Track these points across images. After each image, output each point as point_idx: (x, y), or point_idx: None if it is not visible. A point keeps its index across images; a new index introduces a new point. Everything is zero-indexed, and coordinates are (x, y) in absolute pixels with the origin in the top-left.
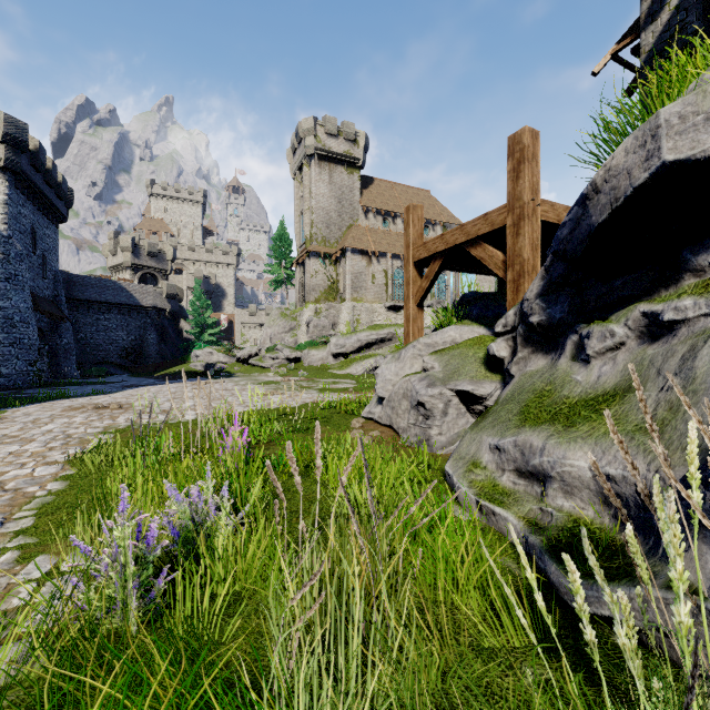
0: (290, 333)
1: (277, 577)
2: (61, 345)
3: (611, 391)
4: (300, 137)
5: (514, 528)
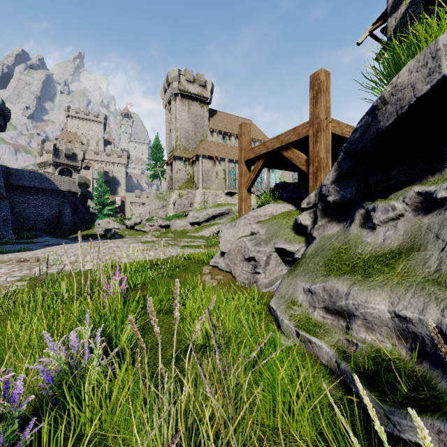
0: (162, 209)
1: (139, 416)
2: (0, 216)
3: (396, 250)
4: (169, 81)
5: (327, 354)
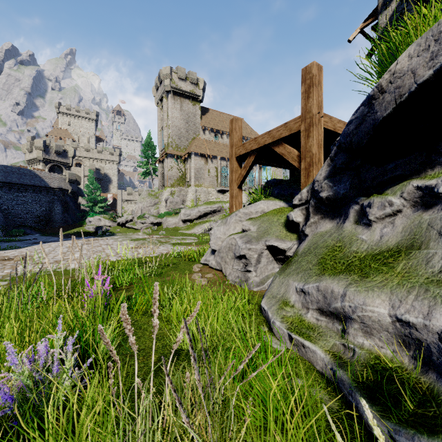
0: (154, 206)
1: (111, 441)
2: None
3: (394, 248)
4: (161, 79)
5: (321, 360)
